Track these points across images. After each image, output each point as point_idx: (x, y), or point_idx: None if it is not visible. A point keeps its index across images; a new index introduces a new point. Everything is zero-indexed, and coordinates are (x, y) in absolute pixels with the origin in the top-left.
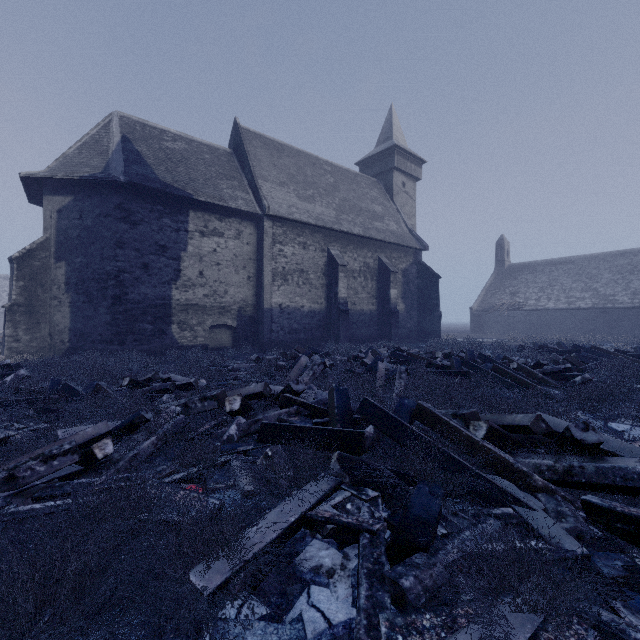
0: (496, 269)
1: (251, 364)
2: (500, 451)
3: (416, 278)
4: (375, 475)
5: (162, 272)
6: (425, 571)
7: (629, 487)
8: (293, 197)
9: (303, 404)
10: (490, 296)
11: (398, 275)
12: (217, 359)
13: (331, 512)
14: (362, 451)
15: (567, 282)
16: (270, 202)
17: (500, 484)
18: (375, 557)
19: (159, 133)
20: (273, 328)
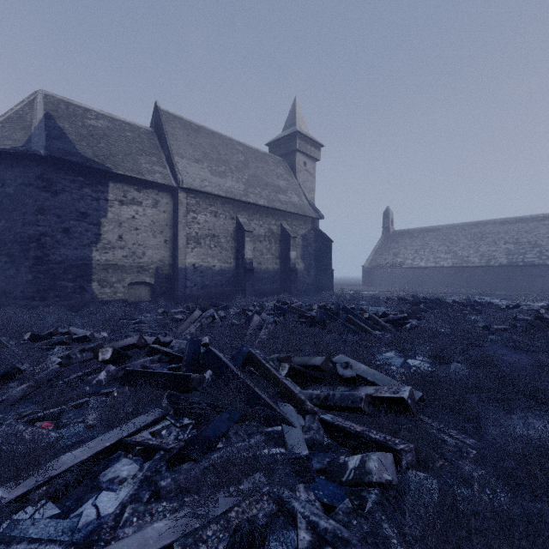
0: (383, 234)
1: (157, 317)
2: (293, 385)
3: (314, 242)
4: (189, 407)
5: (83, 236)
6: (183, 474)
7: (354, 407)
8: (206, 172)
9: (165, 353)
10: (378, 256)
11: (298, 239)
12: (128, 313)
13: (146, 437)
14: (188, 389)
15: (435, 246)
16: (185, 176)
17: (286, 409)
18: (158, 467)
19: (83, 111)
20: (187, 284)
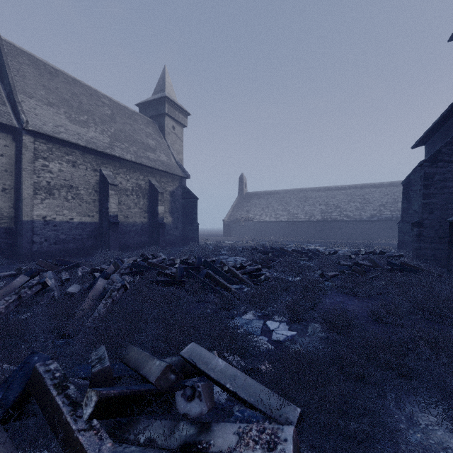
0: (239, 195)
1: None
2: (100, 440)
3: (181, 198)
4: None
5: None
6: None
7: None
8: (63, 118)
9: None
10: (235, 212)
11: (167, 195)
12: None
13: None
14: None
15: (276, 205)
16: (32, 118)
17: None
18: None
19: None
20: (35, 240)
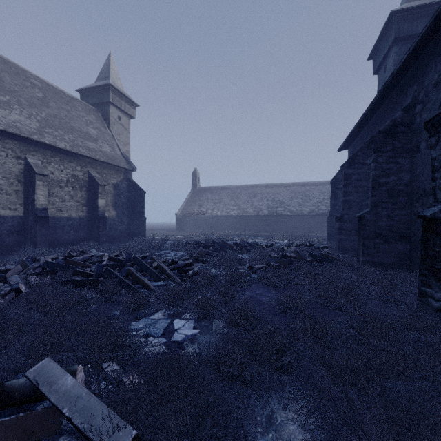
0: (192, 189)
1: None
2: None
3: (127, 191)
4: None
5: None
6: None
7: None
8: None
9: None
10: (188, 206)
11: (109, 188)
12: None
13: None
14: None
15: (227, 200)
16: None
17: None
18: None
19: None
20: None
